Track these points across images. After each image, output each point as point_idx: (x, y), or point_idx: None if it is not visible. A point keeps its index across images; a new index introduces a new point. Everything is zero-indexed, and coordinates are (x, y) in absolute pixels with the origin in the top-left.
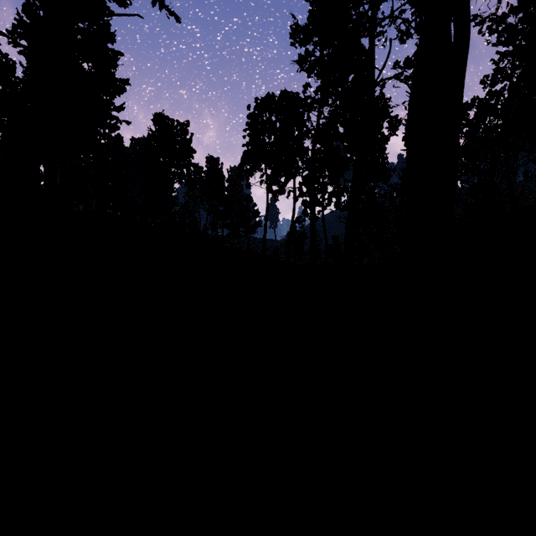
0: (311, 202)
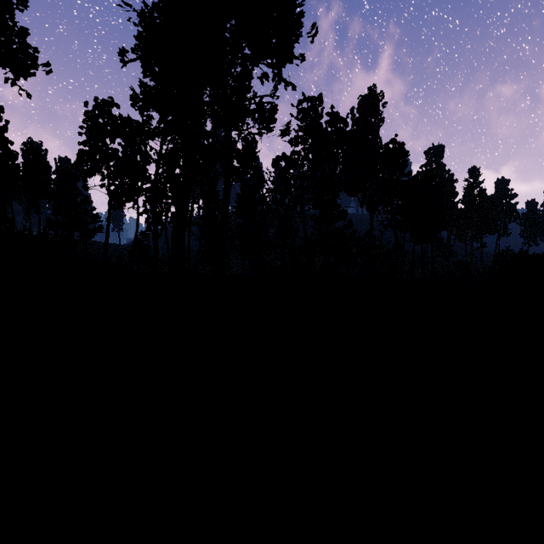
0: (154, 222)
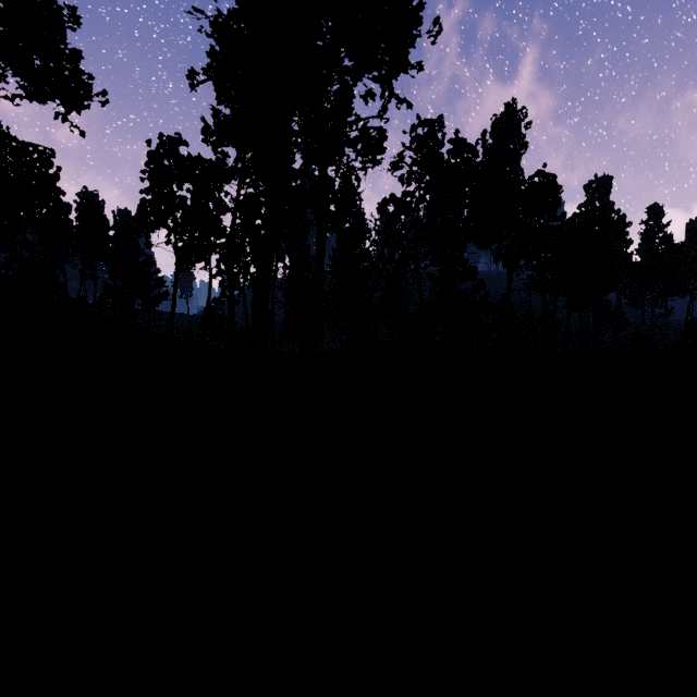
0: (230, 286)
